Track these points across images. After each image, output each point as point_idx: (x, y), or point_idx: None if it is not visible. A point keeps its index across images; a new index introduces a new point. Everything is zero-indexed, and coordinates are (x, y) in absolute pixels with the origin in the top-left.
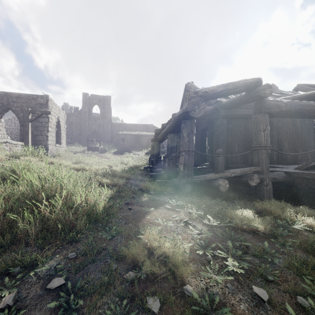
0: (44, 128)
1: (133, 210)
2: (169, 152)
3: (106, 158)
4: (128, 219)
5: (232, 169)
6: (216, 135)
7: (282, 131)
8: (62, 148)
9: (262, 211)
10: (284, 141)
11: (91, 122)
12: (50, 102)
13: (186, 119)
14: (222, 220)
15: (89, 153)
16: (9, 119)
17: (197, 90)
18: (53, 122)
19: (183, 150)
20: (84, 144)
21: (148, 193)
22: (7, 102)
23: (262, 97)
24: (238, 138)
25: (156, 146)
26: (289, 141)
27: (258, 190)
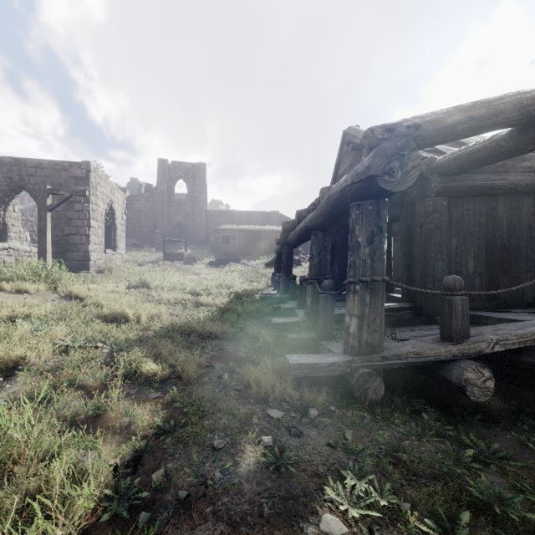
0: (82, 221)
1: None
2: (313, 274)
3: (195, 274)
4: None
5: None
6: (422, 234)
7: None
8: (118, 257)
9: None
10: None
11: (173, 209)
12: (94, 175)
13: (365, 197)
14: None
15: (166, 264)
16: (36, 207)
17: (391, 123)
18: (100, 210)
19: (357, 279)
20: (160, 247)
21: (265, 405)
22: (19, 176)
23: None
24: (474, 241)
25: (286, 256)
26: None
27: None
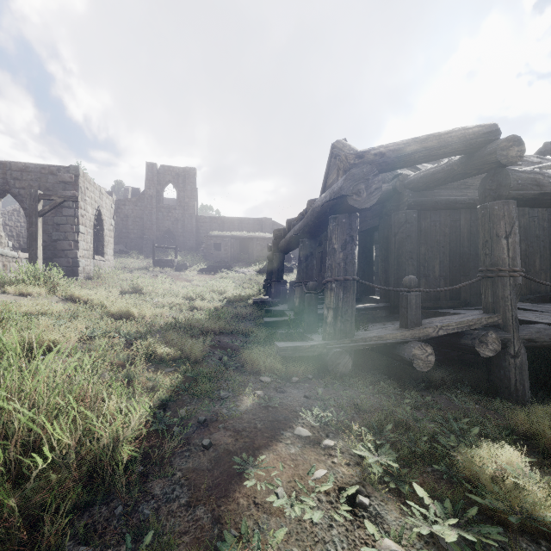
0: (70, 226)
1: (215, 449)
2: (301, 277)
3: (186, 281)
4: (197, 487)
5: (429, 311)
6: (396, 242)
7: (528, 234)
8: (106, 263)
9: (529, 435)
10: (532, 253)
11: (162, 214)
12: (82, 179)
13: (340, 212)
14: (457, 504)
15: (156, 271)
16: (15, 211)
17: (362, 151)
18: (88, 215)
19: (333, 279)
20: (148, 254)
21: (258, 377)
22: (3, 180)
23: (502, 165)
24: (440, 248)
25: (277, 262)
26: (543, 254)
27: (496, 365)
